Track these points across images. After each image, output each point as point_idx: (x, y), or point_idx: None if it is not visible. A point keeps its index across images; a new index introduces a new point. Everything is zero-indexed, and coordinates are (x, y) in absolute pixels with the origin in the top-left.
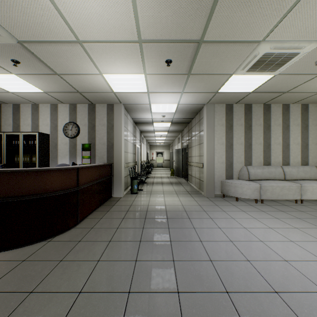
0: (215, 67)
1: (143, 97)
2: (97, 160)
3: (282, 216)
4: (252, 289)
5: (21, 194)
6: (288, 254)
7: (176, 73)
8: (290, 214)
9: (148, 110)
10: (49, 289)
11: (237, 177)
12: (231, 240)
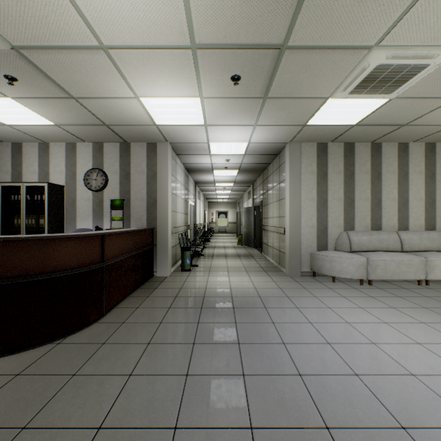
0: (304, 87)
1: (199, 132)
2: (133, 223)
3: (401, 305)
4: (366, 423)
5: (15, 274)
6: (415, 364)
7: (247, 95)
8: (413, 302)
9: (206, 151)
10: (52, 422)
11: (333, 247)
12: (328, 342)
